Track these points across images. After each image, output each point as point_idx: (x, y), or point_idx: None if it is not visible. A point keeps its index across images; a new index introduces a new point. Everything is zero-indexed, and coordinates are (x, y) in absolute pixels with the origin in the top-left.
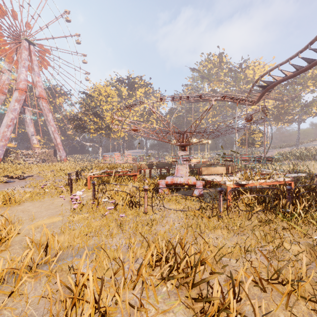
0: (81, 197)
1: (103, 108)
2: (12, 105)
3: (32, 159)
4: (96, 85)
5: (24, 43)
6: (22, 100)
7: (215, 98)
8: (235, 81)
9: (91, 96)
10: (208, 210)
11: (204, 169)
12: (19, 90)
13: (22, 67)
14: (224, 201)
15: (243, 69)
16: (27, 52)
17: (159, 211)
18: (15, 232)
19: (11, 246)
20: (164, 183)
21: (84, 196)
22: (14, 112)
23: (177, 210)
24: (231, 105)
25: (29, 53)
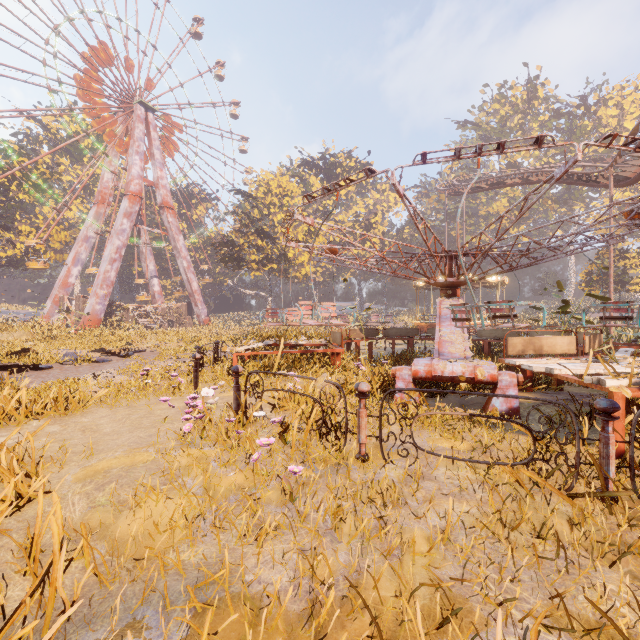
0: (208, 402)
1: (275, 220)
2: (118, 224)
3: (151, 320)
4: (262, 176)
5: (137, 110)
6: (135, 214)
7: (521, 179)
8: (569, 138)
9: (252, 198)
10: (550, 461)
11: (513, 342)
12: (129, 196)
13: (135, 153)
14: (592, 435)
15: (591, 107)
16: (144, 125)
17: (401, 455)
18: (30, 490)
19: (3, 537)
20: (409, 375)
21: (216, 400)
22: (121, 235)
23: (454, 459)
24: (559, 196)
25: (146, 127)
